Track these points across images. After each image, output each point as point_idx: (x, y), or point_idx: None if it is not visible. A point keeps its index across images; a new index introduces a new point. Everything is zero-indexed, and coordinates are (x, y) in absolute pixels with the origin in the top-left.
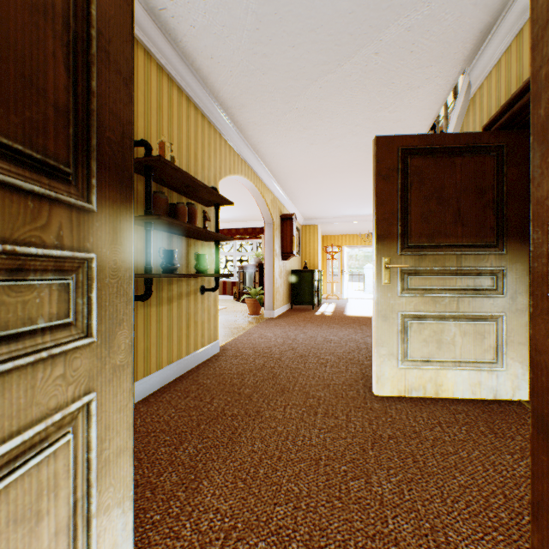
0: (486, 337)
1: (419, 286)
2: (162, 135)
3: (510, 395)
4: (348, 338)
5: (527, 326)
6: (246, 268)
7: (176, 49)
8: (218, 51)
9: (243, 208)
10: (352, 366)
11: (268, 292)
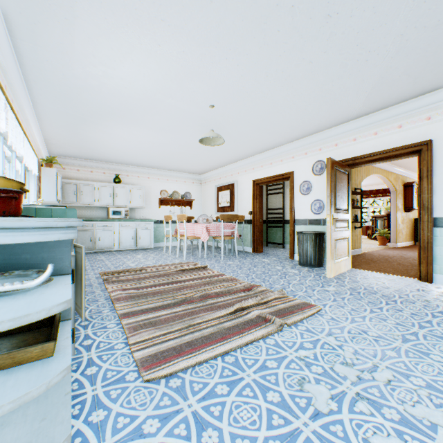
0: None
1: None
2: None
3: None
4: None
5: None
6: (377, 217)
7: None
8: None
9: (374, 179)
10: None
11: (392, 232)
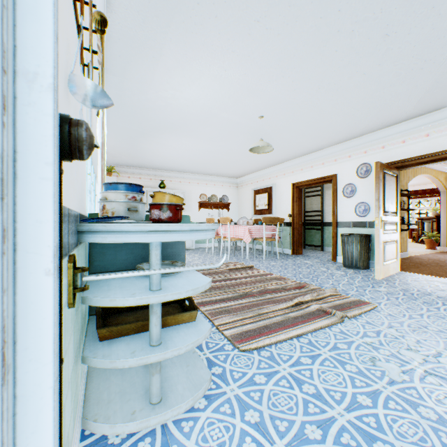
0: None
1: None
2: None
3: None
4: None
5: None
6: (423, 219)
7: None
8: None
9: (420, 179)
10: None
11: (442, 235)
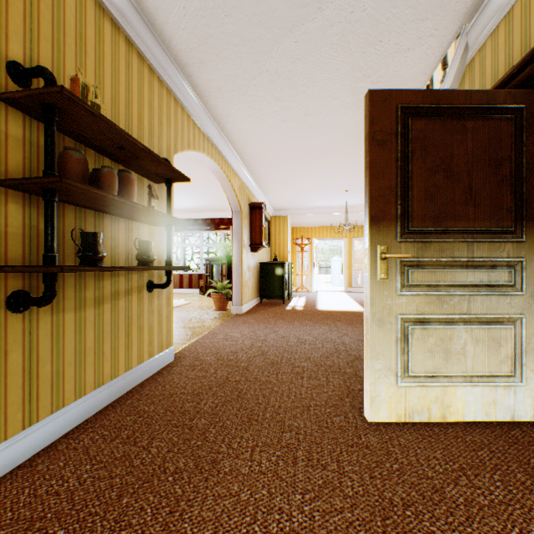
0: (503, 345)
1: (422, 281)
2: (85, 76)
3: (530, 416)
4: (324, 337)
5: None
6: (213, 260)
7: None
8: None
9: (209, 196)
10: (333, 377)
11: (236, 285)
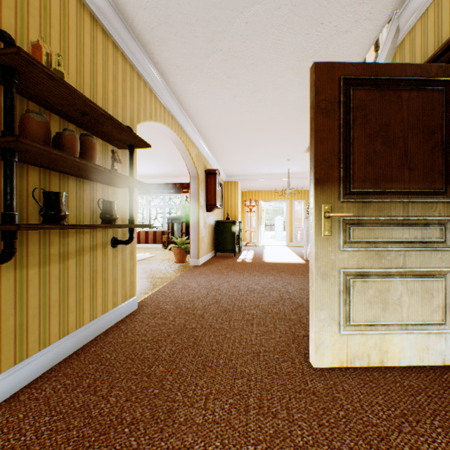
0: (435, 296)
1: (362, 238)
2: (50, 46)
3: None
4: (270, 287)
5: None
6: (174, 219)
7: None
8: None
9: (171, 163)
10: (280, 323)
11: (194, 241)
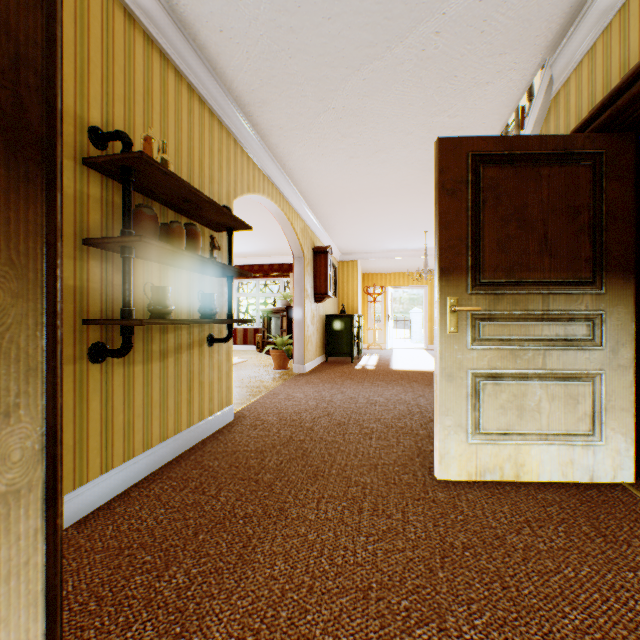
0: (581, 402)
1: (494, 335)
2: (152, 130)
3: (611, 477)
4: (397, 399)
5: (632, 387)
6: (271, 312)
7: (171, 15)
8: (229, 20)
9: (267, 239)
10: (404, 438)
11: (298, 341)
